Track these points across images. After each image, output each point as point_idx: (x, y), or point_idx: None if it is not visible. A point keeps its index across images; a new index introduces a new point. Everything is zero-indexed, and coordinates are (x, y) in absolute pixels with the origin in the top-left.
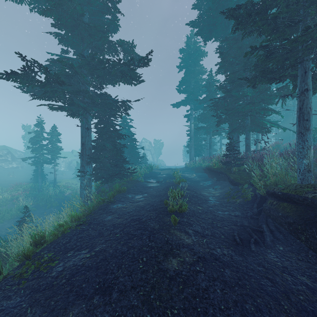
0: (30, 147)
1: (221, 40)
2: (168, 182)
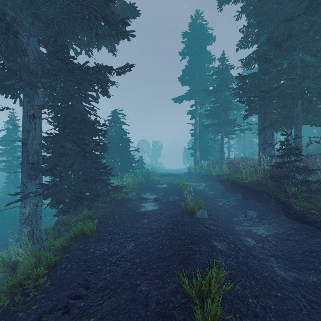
0: None
1: None
2: (171, 200)
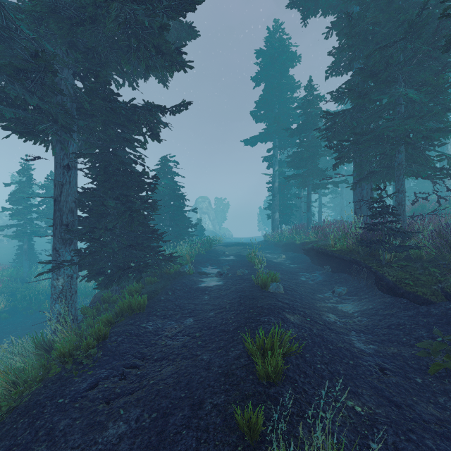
0: (8, 209)
1: (336, 12)
2: (239, 274)
